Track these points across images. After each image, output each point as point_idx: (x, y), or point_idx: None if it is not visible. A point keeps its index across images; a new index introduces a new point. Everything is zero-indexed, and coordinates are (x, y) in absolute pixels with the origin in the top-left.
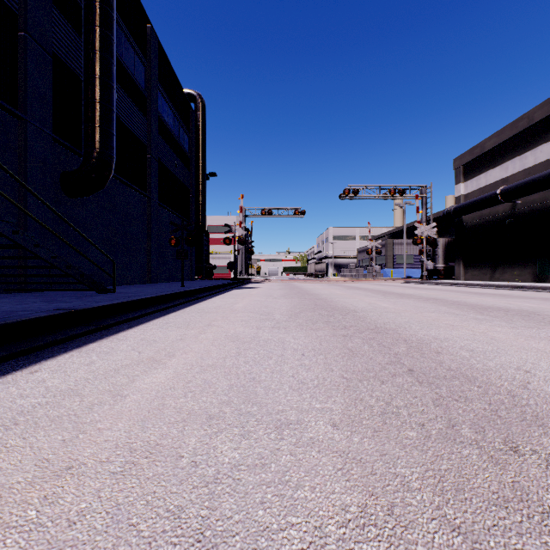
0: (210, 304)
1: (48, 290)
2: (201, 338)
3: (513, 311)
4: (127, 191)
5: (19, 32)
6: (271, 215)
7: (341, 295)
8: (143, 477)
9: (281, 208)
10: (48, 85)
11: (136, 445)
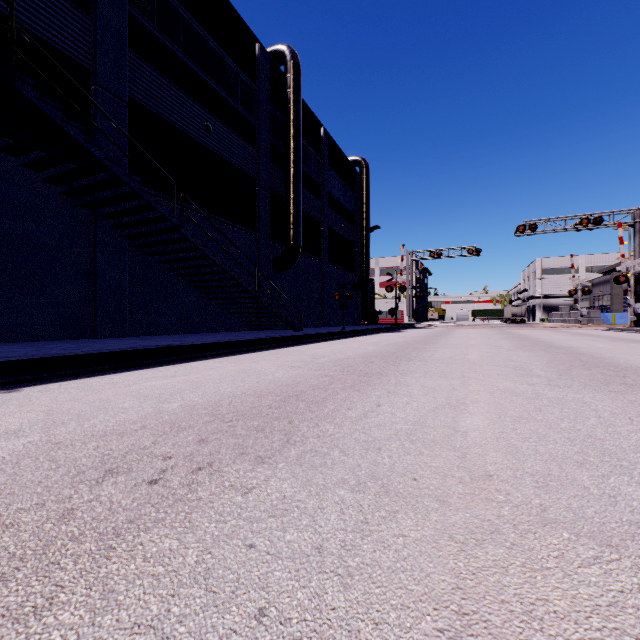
0: (354, 339)
1: (270, 329)
2: (337, 346)
3: (554, 347)
4: (307, 260)
5: (256, 188)
6: (441, 257)
7: (464, 337)
8: (316, 354)
9: (452, 248)
10: (268, 211)
11: (314, 353)
